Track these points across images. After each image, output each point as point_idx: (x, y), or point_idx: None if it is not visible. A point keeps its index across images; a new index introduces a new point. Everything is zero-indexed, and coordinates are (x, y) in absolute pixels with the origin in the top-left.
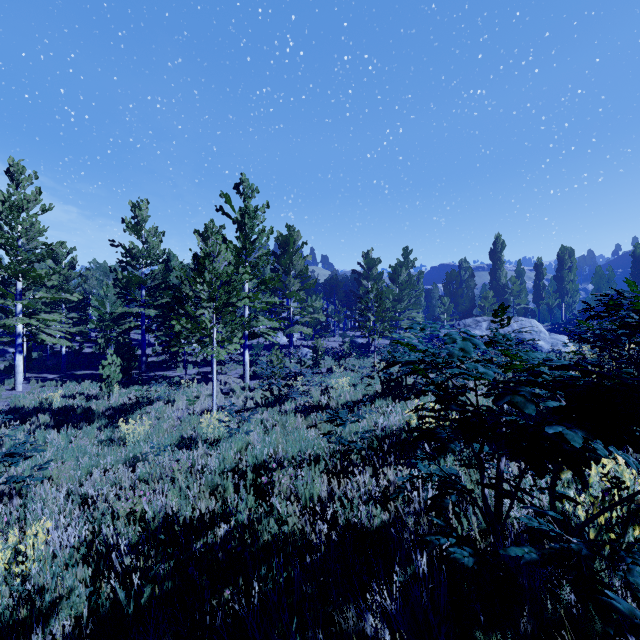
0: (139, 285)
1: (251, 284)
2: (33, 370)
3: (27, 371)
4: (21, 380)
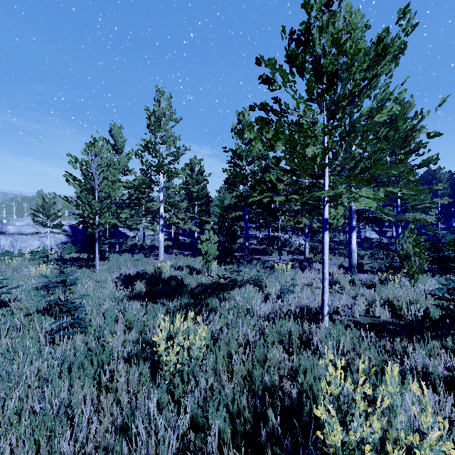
0: (243, 181)
1: (357, 151)
2: (181, 248)
3: (177, 248)
4: (162, 252)
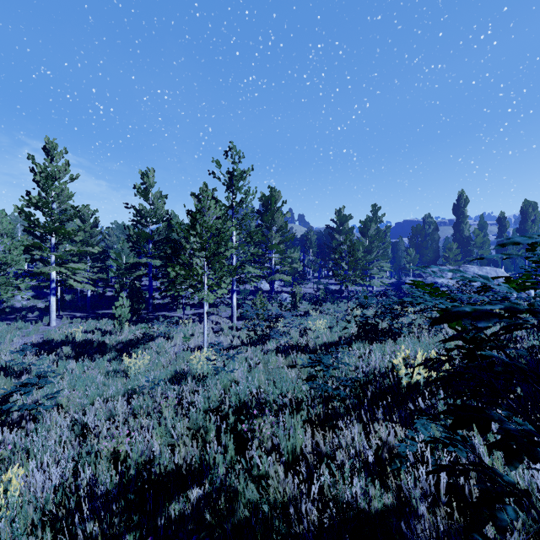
0: (147, 240)
1: (238, 237)
2: (66, 309)
3: (61, 310)
4: (54, 317)
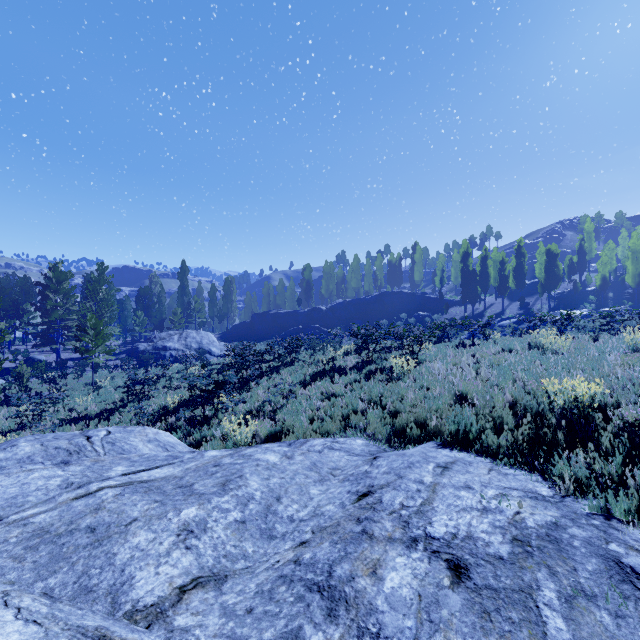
0: None
1: None
2: None
3: None
4: None
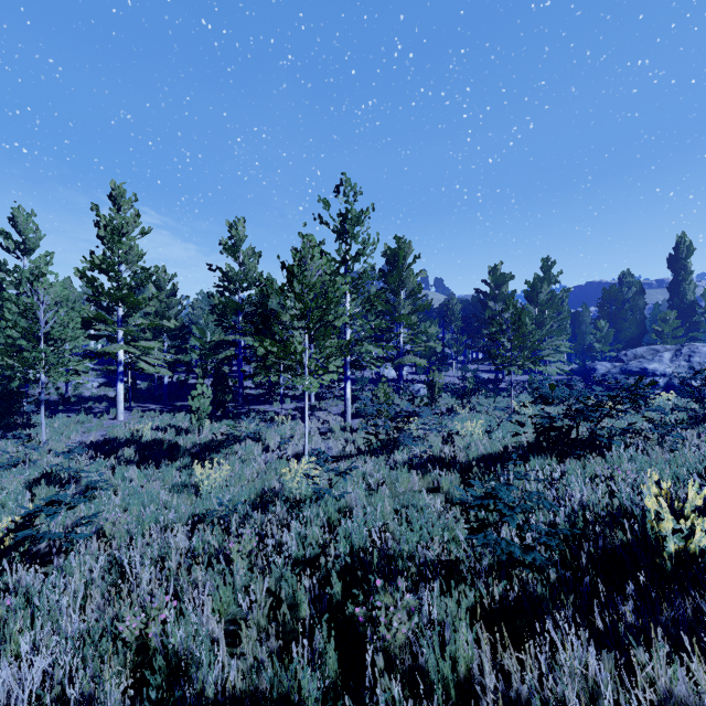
0: (236, 311)
1: (353, 304)
2: (139, 400)
3: (134, 400)
4: (122, 409)
